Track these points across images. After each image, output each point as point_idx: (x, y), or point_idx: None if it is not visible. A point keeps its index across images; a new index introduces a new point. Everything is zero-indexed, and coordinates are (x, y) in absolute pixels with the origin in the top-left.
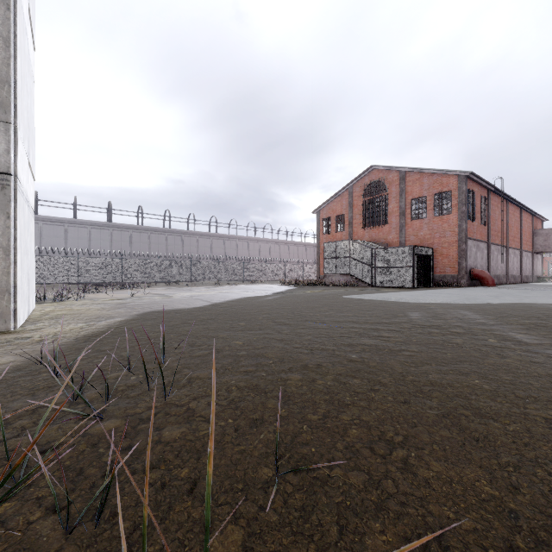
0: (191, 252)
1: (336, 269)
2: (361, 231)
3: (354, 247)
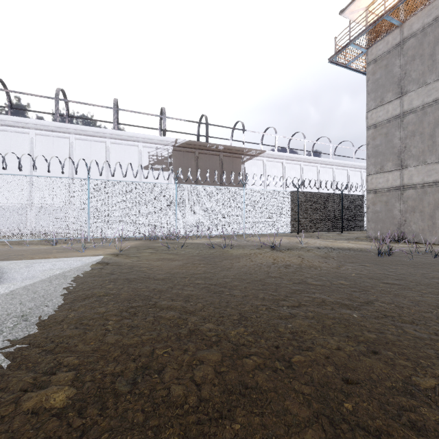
0: None
1: None
2: None
3: None
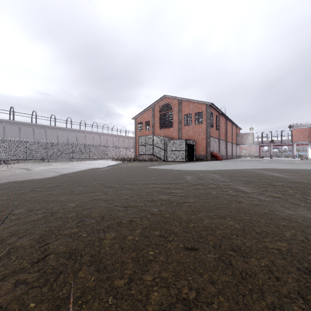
0: (52, 139)
1: (145, 151)
2: (159, 130)
3: (155, 139)
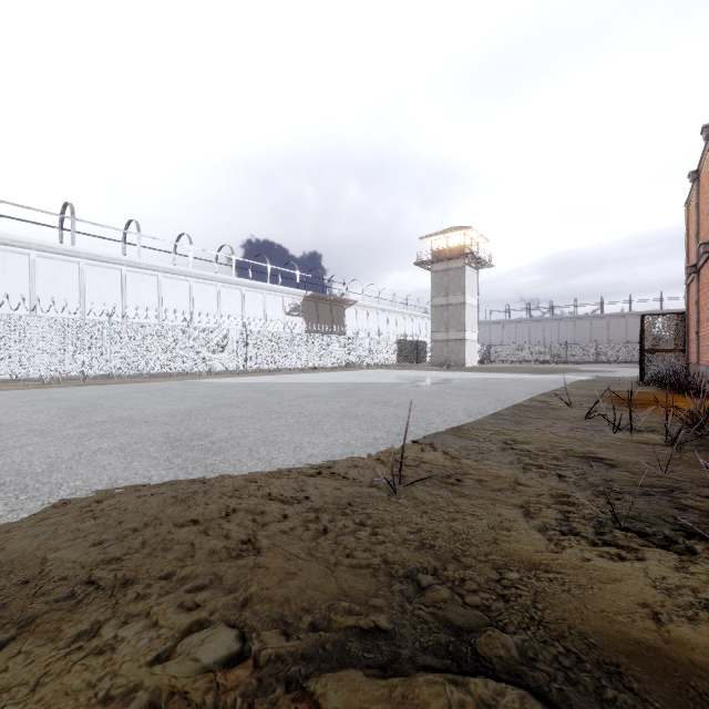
0: None
1: None
2: None
3: None
